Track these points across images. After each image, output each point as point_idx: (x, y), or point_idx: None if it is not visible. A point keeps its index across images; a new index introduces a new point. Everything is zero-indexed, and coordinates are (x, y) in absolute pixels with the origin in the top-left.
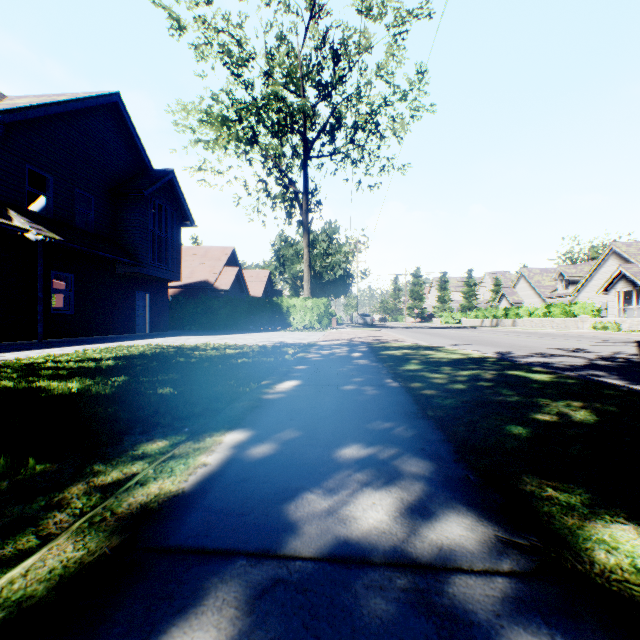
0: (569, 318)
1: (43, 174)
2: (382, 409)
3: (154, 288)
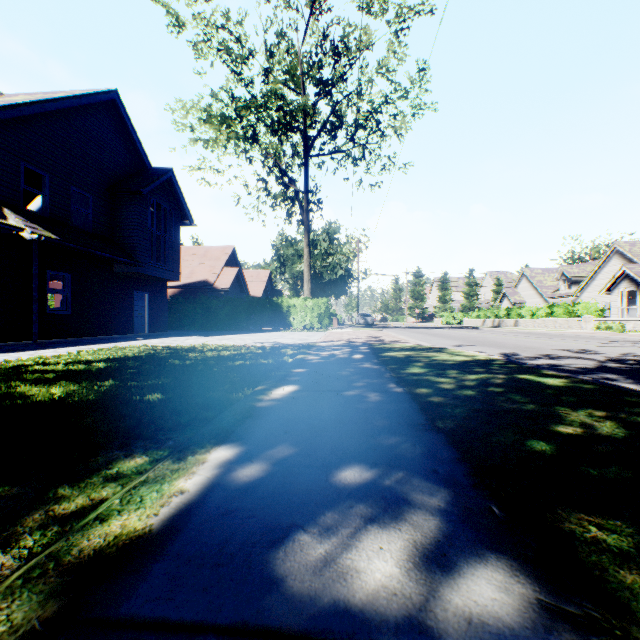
0: (572, 318)
1: (39, 172)
2: (386, 419)
3: (153, 288)
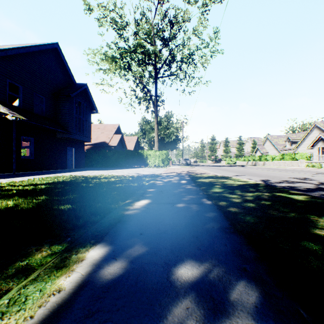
0: (294, 161)
1: (16, 85)
2: (204, 224)
3: (77, 145)
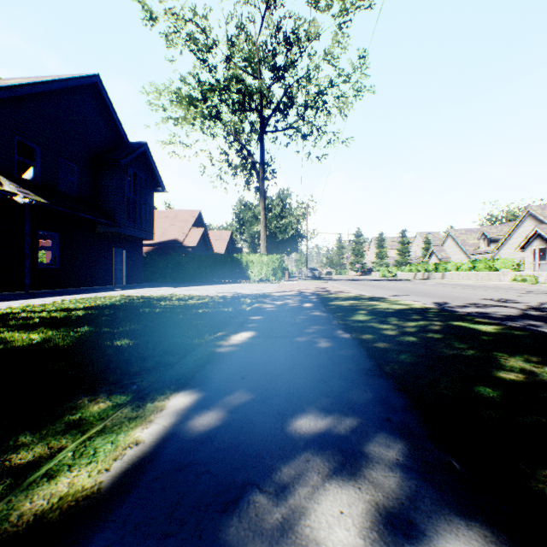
0: (492, 272)
1: (31, 145)
2: (337, 365)
3: (130, 246)
